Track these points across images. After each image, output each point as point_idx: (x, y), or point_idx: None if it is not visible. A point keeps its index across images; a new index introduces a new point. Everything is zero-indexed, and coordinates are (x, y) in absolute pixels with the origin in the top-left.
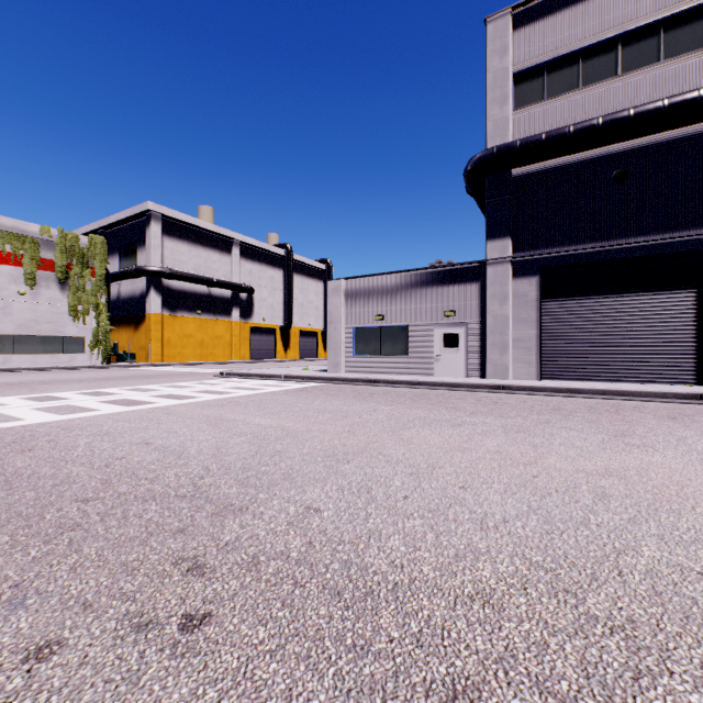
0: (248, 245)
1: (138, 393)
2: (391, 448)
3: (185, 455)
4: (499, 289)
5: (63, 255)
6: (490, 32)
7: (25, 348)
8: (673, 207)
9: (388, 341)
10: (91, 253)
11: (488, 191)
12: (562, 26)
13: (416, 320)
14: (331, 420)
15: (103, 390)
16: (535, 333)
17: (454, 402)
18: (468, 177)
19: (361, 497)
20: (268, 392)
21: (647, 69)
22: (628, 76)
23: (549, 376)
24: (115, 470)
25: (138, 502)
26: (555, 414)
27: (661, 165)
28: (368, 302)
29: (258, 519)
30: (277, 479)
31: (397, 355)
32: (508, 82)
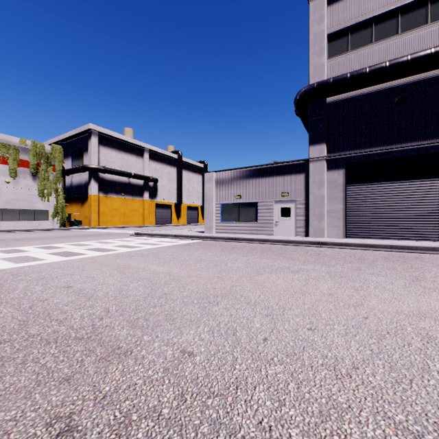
0: (154, 152)
1: (77, 247)
2: (250, 291)
3: (93, 297)
4: (318, 178)
5: (34, 157)
6: (312, 7)
7: (10, 217)
8: (437, 121)
9: (244, 212)
10: (53, 156)
11: (310, 113)
12: (361, 2)
13: (262, 198)
14: (205, 267)
15: (54, 245)
16: (342, 207)
17: (290, 254)
18: (297, 103)
19: (228, 339)
20: (164, 246)
21: (418, 29)
22: (406, 34)
23: (351, 235)
24: (35, 311)
25: (41, 345)
26: (362, 263)
27: (428, 93)
28: (231, 187)
29: (139, 364)
30: (160, 320)
31: (249, 221)
32: (323, 40)
